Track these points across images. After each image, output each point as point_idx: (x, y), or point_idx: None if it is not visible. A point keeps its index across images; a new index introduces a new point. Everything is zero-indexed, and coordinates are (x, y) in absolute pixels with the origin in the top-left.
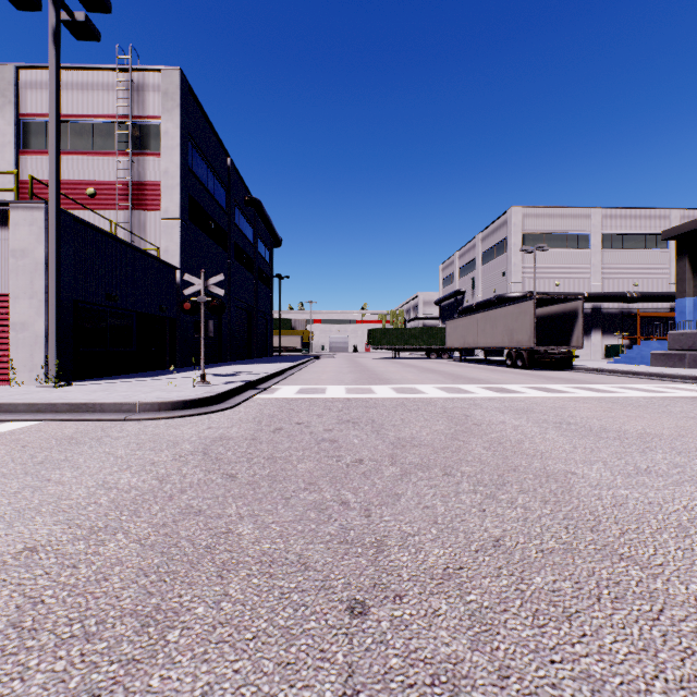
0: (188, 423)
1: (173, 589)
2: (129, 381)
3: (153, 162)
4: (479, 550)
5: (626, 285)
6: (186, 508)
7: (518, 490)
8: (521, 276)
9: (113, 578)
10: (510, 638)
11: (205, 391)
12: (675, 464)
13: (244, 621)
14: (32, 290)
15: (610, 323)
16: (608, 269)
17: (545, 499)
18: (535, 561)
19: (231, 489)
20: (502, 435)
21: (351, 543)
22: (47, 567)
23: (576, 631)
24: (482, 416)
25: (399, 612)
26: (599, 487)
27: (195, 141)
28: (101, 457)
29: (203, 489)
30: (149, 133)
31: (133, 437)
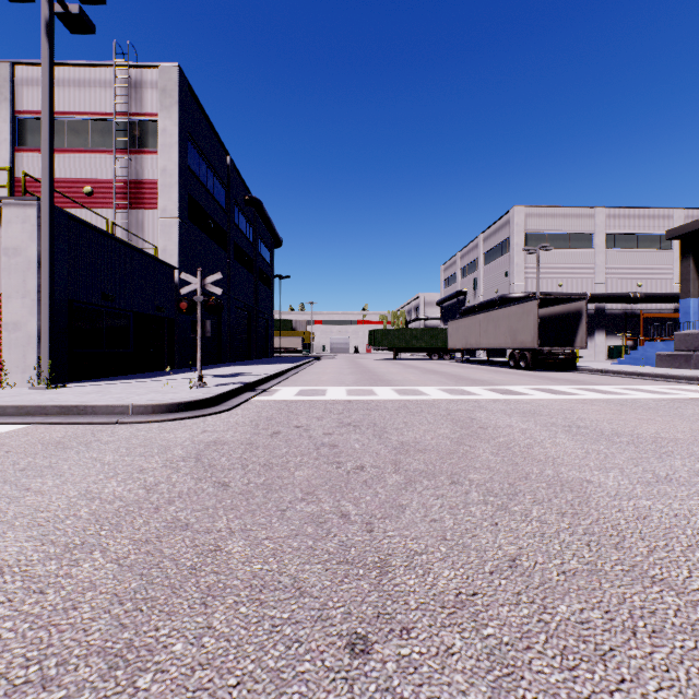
0: (183, 426)
1: (150, 620)
2: (124, 383)
3: (151, 160)
4: (494, 572)
5: (630, 286)
6: (173, 521)
7: (532, 501)
8: (523, 276)
9: (83, 607)
10: (537, 685)
11: (201, 393)
12: (696, 471)
13: (228, 661)
14: (24, 289)
15: (613, 324)
16: (611, 269)
17: (561, 511)
18: (557, 585)
19: (222, 499)
20: (510, 439)
21: (351, 564)
22: (10, 593)
23: (613, 674)
24: (488, 419)
25: (406, 650)
26: (618, 497)
27: (194, 139)
28: (87, 464)
29: (192, 499)
30: (147, 130)
31: (123, 441)
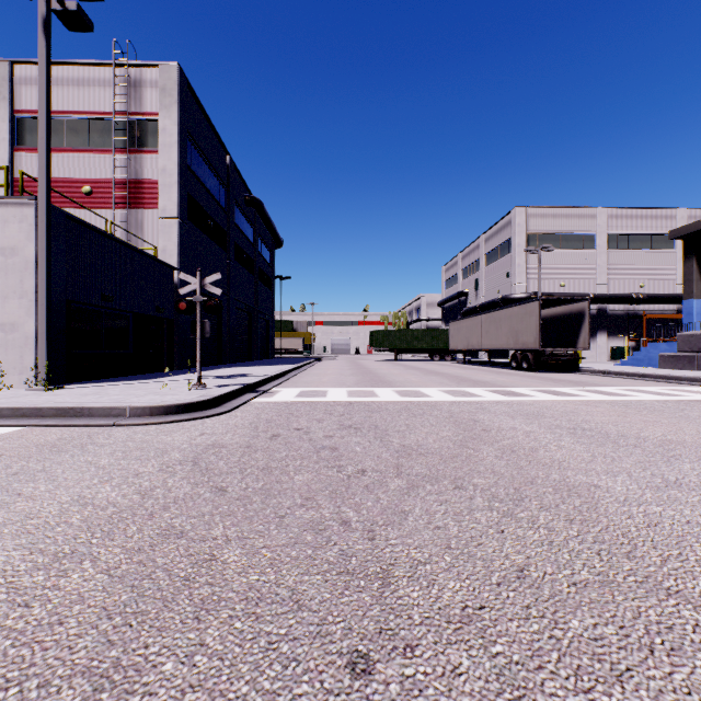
0: (181, 428)
1: (139, 637)
2: (123, 384)
3: (150, 160)
4: (502, 583)
5: (632, 286)
6: (167, 528)
7: (539, 507)
8: (525, 276)
9: (70, 622)
10: None
11: (200, 394)
12: None
13: (220, 683)
14: (22, 289)
15: (616, 325)
16: (613, 270)
17: (569, 517)
18: (568, 598)
19: (219, 505)
20: (514, 442)
21: (352, 574)
22: None
23: (631, 698)
24: (491, 421)
25: (410, 670)
26: (628, 503)
27: (194, 138)
28: (82, 468)
29: (188, 505)
30: (147, 130)
31: (120, 444)
